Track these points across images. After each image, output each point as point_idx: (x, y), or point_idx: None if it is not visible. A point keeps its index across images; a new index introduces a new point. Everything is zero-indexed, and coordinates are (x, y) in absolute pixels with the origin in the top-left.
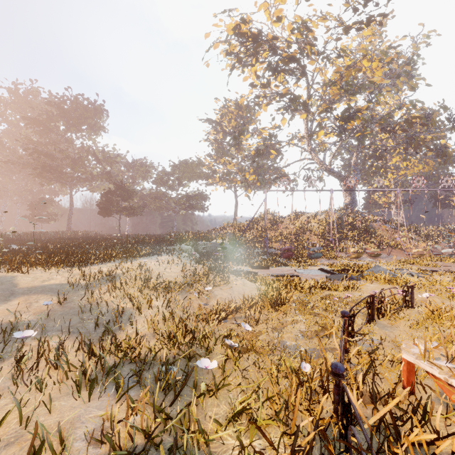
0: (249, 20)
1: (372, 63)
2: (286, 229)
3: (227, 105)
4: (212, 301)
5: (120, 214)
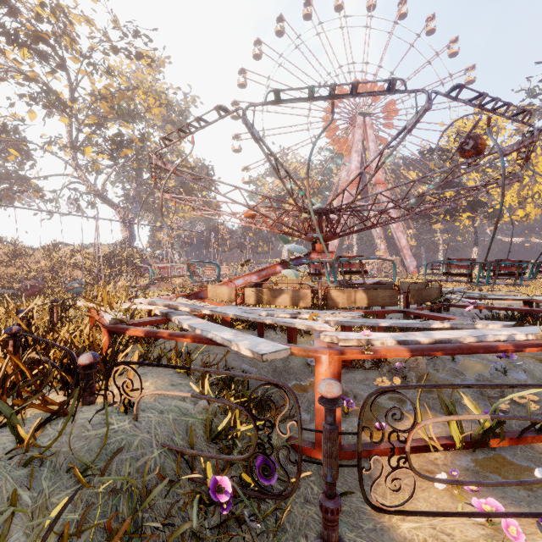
0: None
1: (149, 98)
2: (38, 264)
3: None
4: None
5: None
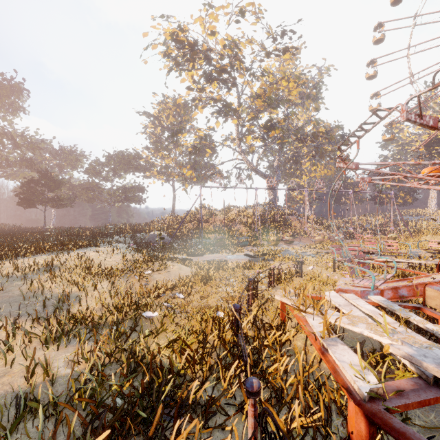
0: (186, 29)
1: (289, 83)
2: (220, 221)
3: (165, 101)
4: (152, 283)
5: (45, 205)
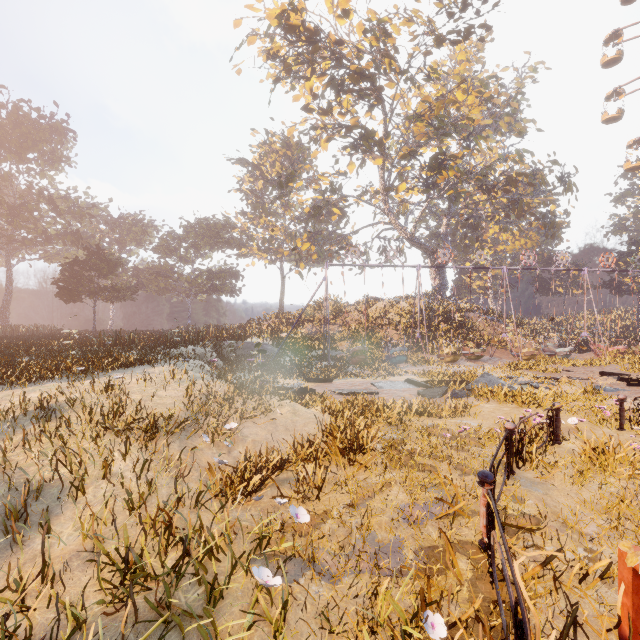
0: (301, 9)
1: (468, 97)
2: (355, 321)
3: (269, 141)
4: (239, 448)
5: (95, 298)
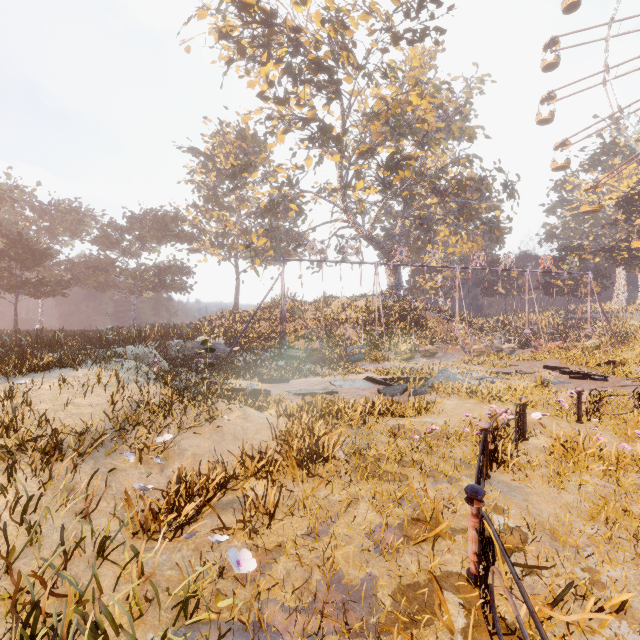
0: None
1: (422, 101)
2: (313, 320)
3: (223, 131)
4: (175, 465)
5: (17, 293)
